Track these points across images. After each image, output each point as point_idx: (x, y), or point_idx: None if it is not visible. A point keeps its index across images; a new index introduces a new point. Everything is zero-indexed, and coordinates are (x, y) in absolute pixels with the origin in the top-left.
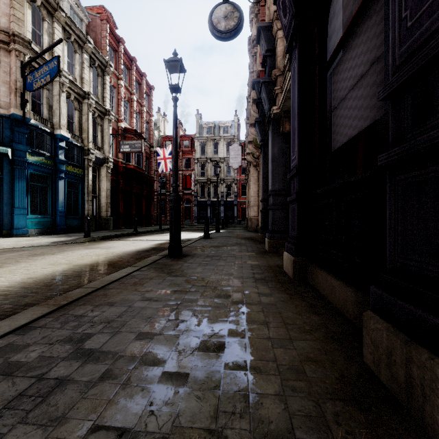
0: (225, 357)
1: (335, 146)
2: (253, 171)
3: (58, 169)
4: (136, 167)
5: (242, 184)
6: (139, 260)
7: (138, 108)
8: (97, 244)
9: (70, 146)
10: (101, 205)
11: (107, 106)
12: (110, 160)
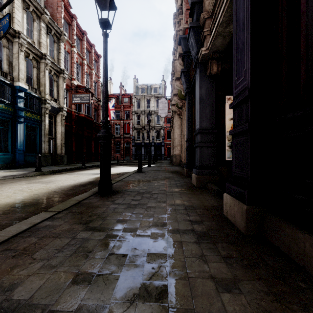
0: None
1: None
2: (177, 118)
3: (17, 115)
4: (86, 116)
5: (168, 130)
6: (69, 197)
7: (88, 70)
8: (42, 178)
9: (28, 96)
10: (56, 145)
11: (62, 67)
12: (64, 109)
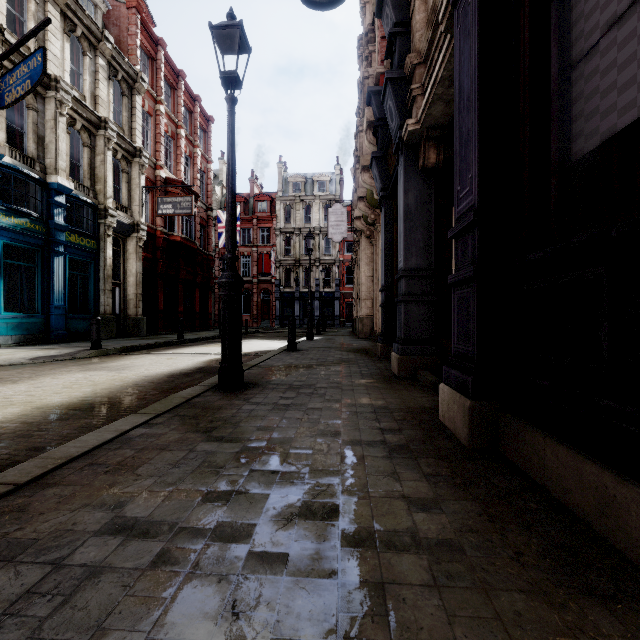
0: None
1: (581, 148)
2: (365, 244)
3: (53, 239)
4: (185, 240)
5: (347, 267)
6: (166, 394)
7: (189, 148)
8: (107, 361)
9: (74, 203)
10: (127, 297)
11: (137, 143)
12: (142, 227)
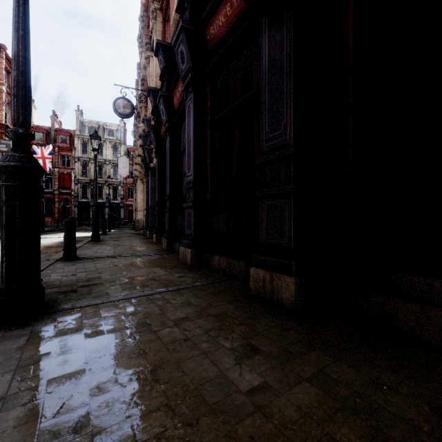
0: (135, 249)
1: None
2: (140, 183)
3: None
4: None
5: (129, 187)
6: None
7: (8, 98)
8: None
9: None
10: None
11: None
12: None
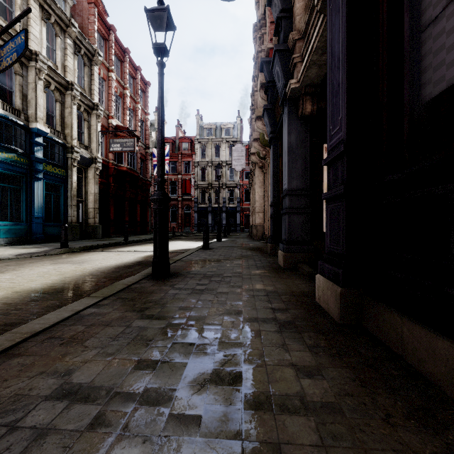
0: None
1: (429, 93)
2: (258, 173)
3: (34, 169)
4: (130, 169)
5: (245, 189)
6: (113, 281)
7: (132, 104)
8: (72, 257)
9: (49, 142)
10: (88, 211)
11: (95, 100)
12: (99, 160)
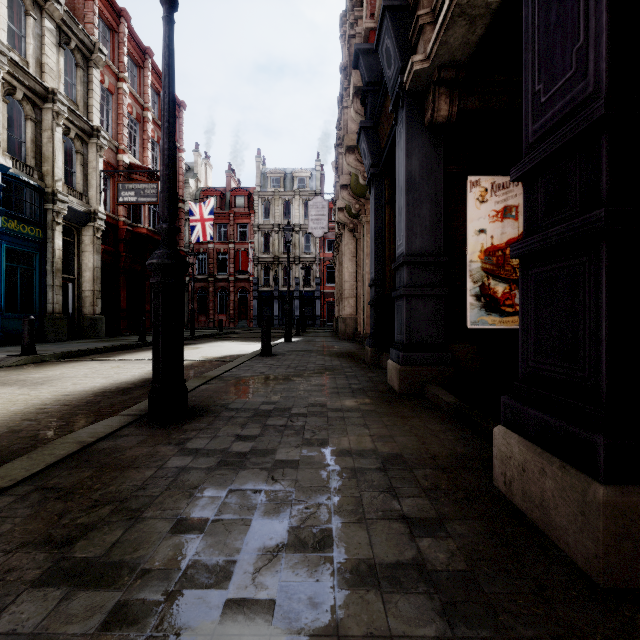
0: None
1: None
2: (348, 238)
3: None
4: (152, 232)
5: (328, 265)
6: (74, 426)
7: (157, 134)
8: (31, 372)
9: (13, 184)
10: (82, 295)
11: (94, 122)
12: (100, 215)
